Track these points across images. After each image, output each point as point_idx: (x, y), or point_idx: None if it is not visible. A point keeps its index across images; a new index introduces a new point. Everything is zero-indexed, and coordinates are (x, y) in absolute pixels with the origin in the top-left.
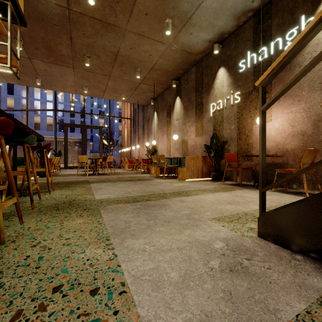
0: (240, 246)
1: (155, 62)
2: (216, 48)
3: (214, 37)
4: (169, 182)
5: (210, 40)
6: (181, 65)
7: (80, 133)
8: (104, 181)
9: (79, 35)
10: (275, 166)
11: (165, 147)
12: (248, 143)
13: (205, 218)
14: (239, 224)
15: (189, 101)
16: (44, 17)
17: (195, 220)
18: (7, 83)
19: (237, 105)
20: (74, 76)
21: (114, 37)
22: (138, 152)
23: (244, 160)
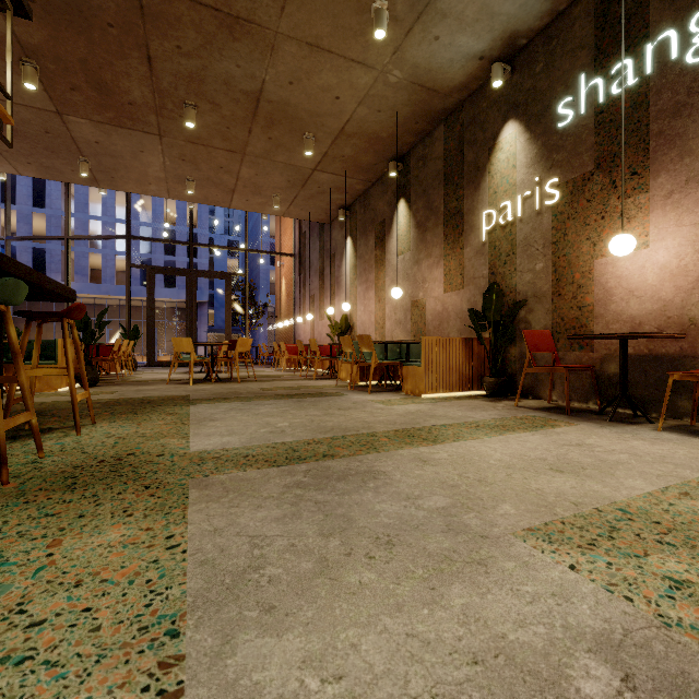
0: (686, 690)
1: (349, 117)
2: (496, 73)
3: (492, 48)
4: (382, 403)
5: (481, 55)
6: (411, 123)
7: None
8: (225, 399)
9: (168, 50)
10: (658, 362)
11: (371, 317)
12: (581, 304)
13: (501, 527)
14: (624, 560)
15: (430, 209)
16: (82, 6)
17: (474, 538)
18: (33, 184)
19: (551, 212)
20: (164, 156)
21: (250, 55)
22: (311, 329)
23: (571, 347)
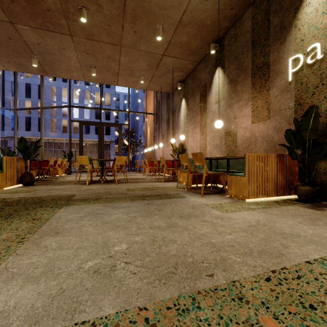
0: None
1: (185, 7)
2: None
3: None
4: (216, 208)
5: None
6: (227, 9)
7: (106, 135)
8: (95, 200)
9: None
10: None
11: (197, 144)
12: None
13: None
14: None
15: (240, 68)
16: None
17: None
18: (39, 89)
19: None
20: (76, 51)
21: None
22: (162, 152)
23: None
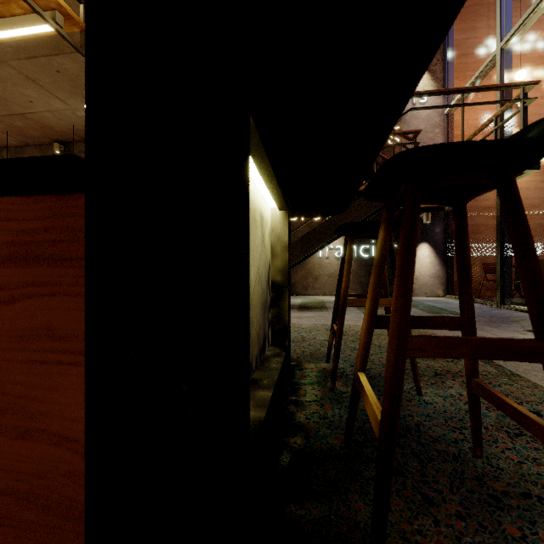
0: None
1: (34, 111)
2: None
3: None
4: None
5: None
6: (81, 132)
7: None
8: None
9: None
10: None
11: None
12: None
13: None
14: None
15: None
16: None
17: None
18: None
19: None
20: None
21: None
22: None
23: None
